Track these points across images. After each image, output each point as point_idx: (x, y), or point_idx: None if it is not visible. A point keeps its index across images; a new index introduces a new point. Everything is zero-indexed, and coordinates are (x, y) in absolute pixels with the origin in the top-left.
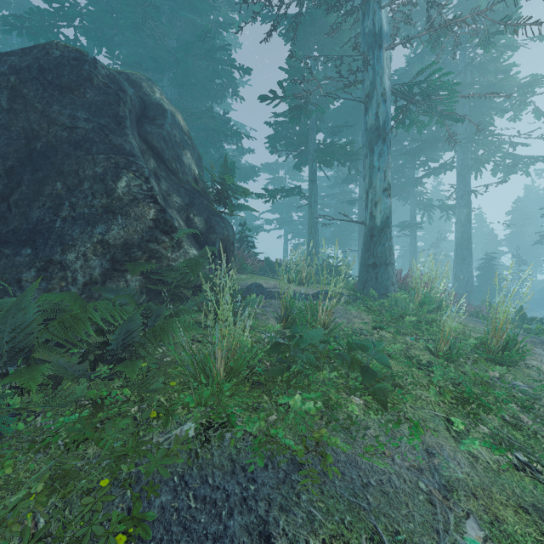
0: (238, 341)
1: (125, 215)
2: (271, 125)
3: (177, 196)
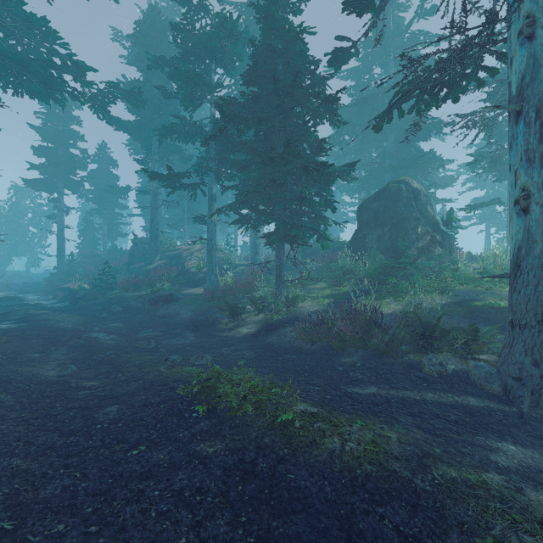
0: (466, 272)
1: (422, 239)
2: (472, 155)
3: (429, 228)
